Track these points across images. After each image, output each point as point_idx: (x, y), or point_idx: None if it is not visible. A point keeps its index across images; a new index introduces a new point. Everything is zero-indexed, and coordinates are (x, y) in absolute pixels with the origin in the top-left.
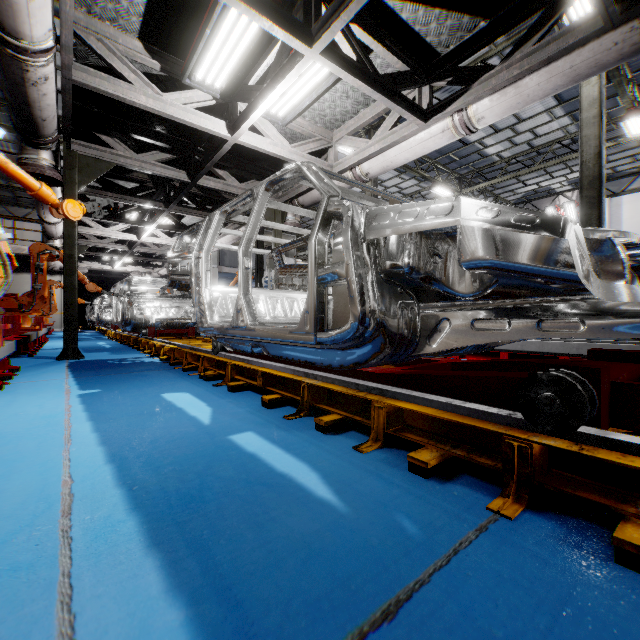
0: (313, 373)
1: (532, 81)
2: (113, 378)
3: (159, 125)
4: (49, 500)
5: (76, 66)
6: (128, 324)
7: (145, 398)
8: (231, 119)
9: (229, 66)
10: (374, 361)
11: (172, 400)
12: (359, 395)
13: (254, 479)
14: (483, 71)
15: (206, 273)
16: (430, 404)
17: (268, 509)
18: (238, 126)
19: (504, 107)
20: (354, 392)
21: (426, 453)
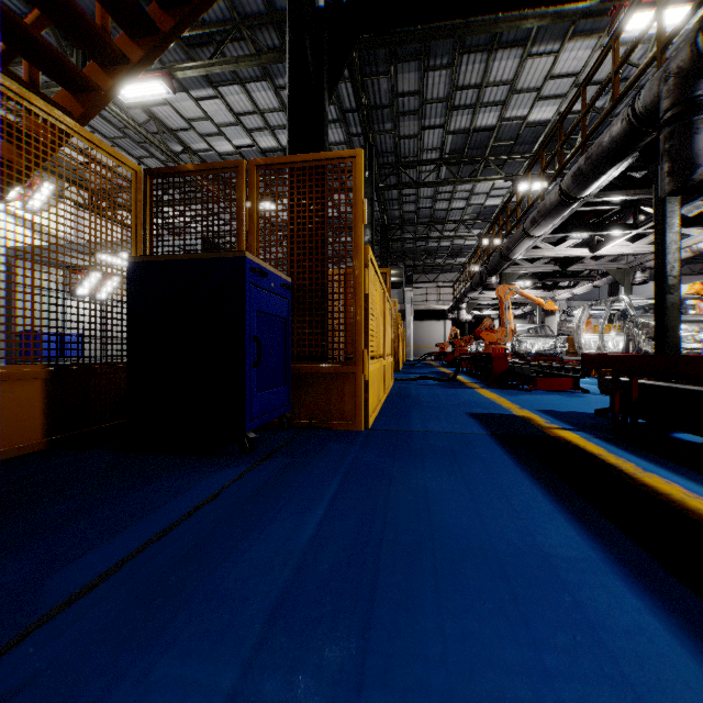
0: None
1: None
2: None
3: None
4: None
5: None
6: (515, 354)
7: None
8: (591, 244)
9: None
10: None
11: None
12: None
13: None
14: None
15: (582, 332)
16: None
17: None
18: (595, 249)
19: None
20: None
21: None
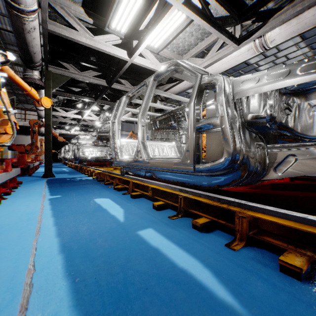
0: (185, 189)
1: (308, 14)
2: (68, 188)
3: (92, 56)
4: (14, 290)
5: (49, 22)
6: (77, 159)
7: (85, 201)
8: (129, 50)
9: (129, 18)
10: (235, 184)
11: (100, 203)
12: (224, 206)
13: (163, 274)
14: (275, 12)
15: (118, 131)
16: (285, 217)
17: (184, 313)
18: (133, 53)
19: (288, 32)
20: (218, 204)
21: (293, 258)
